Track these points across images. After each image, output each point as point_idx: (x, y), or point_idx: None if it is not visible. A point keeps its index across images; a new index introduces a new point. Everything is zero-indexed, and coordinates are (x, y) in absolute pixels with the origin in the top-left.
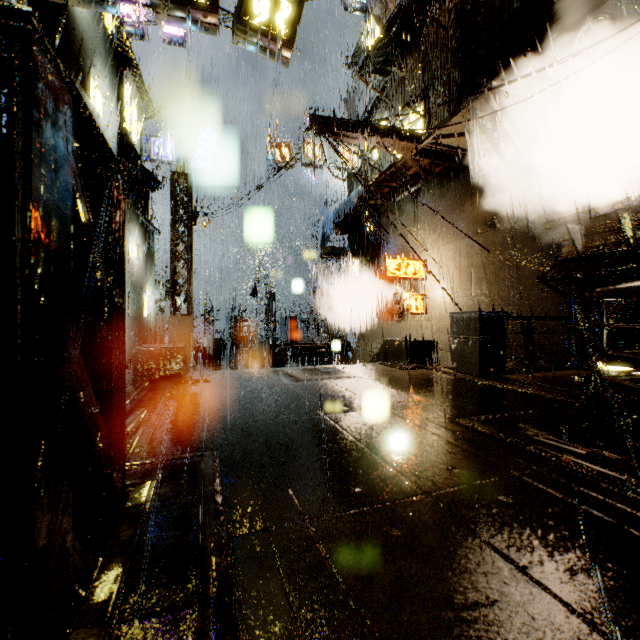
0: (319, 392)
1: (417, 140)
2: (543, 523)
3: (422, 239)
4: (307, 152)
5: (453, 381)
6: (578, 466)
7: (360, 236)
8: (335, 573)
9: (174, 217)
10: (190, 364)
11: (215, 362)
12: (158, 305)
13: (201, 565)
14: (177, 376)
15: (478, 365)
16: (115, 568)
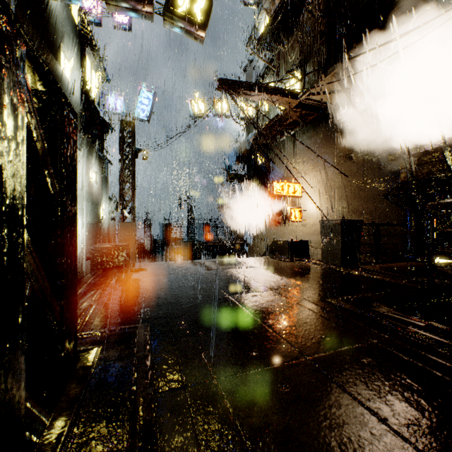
0: (225, 278)
1: (296, 97)
2: (397, 382)
3: (299, 168)
4: (217, 106)
5: (322, 270)
6: (420, 335)
7: (255, 166)
8: (237, 424)
9: (122, 152)
10: (133, 257)
11: (151, 256)
12: (111, 215)
13: (131, 418)
14: (122, 266)
15: (340, 258)
16: (63, 421)
